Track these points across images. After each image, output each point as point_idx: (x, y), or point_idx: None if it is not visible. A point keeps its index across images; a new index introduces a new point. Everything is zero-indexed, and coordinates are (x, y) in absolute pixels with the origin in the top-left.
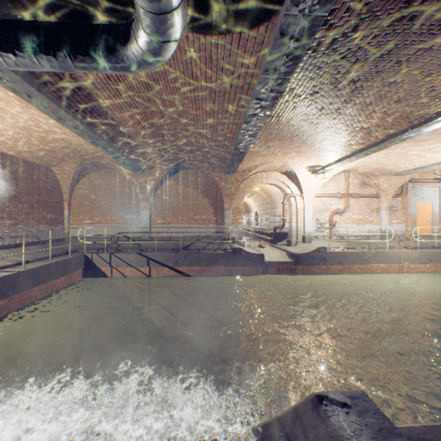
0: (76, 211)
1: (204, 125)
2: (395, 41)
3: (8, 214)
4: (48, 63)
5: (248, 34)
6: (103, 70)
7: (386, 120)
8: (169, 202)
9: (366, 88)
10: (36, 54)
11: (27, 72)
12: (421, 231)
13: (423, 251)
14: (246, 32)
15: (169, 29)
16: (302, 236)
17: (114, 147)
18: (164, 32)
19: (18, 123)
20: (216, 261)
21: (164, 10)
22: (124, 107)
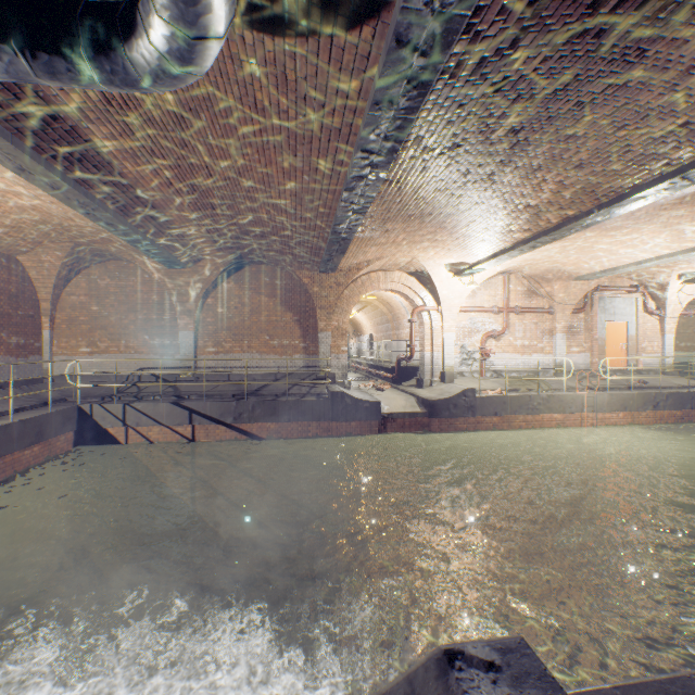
0: (64, 331)
1: (282, 191)
2: (575, 70)
3: None
4: None
5: (344, 38)
6: (88, 83)
7: (562, 194)
8: (228, 319)
9: (532, 143)
10: None
11: None
12: (612, 364)
13: (615, 394)
14: (341, 35)
15: (203, 15)
16: (439, 371)
17: (128, 223)
18: (194, 19)
19: None
20: (305, 414)
21: None
22: (141, 154)
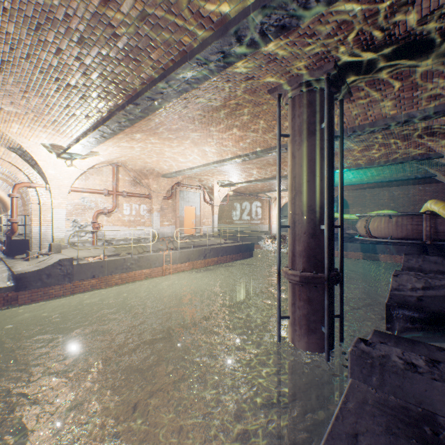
0: None
1: None
2: None
3: None
4: None
5: None
6: None
7: (91, 78)
8: None
9: None
10: None
11: None
12: (188, 232)
13: (183, 251)
14: None
15: None
16: (49, 243)
17: None
18: None
19: None
20: None
21: None
22: None
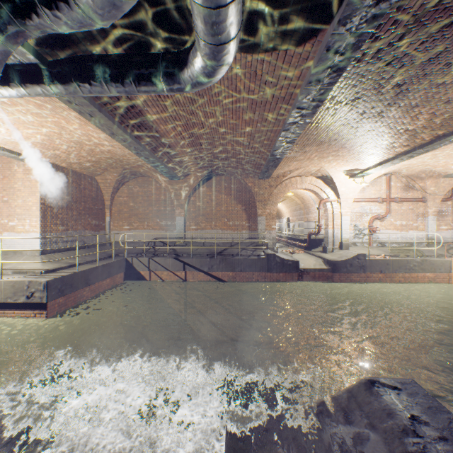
0: (116, 217)
1: (242, 133)
2: (444, 45)
3: (61, 221)
4: (116, 90)
5: (294, 51)
6: (161, 92)
7: (433, 121)
8: (203, 209)
9: (411, 91)
10: (107, 82)
11: (93, 96)
12: None
13: None
14: (292, 50)
15: (224, 55)
16: (338, 242)
17: (155, 157)
18: (220, 58)
19: (74, 138)
20: (250, 267)
21: (223, 41)
22: (169, 120)
